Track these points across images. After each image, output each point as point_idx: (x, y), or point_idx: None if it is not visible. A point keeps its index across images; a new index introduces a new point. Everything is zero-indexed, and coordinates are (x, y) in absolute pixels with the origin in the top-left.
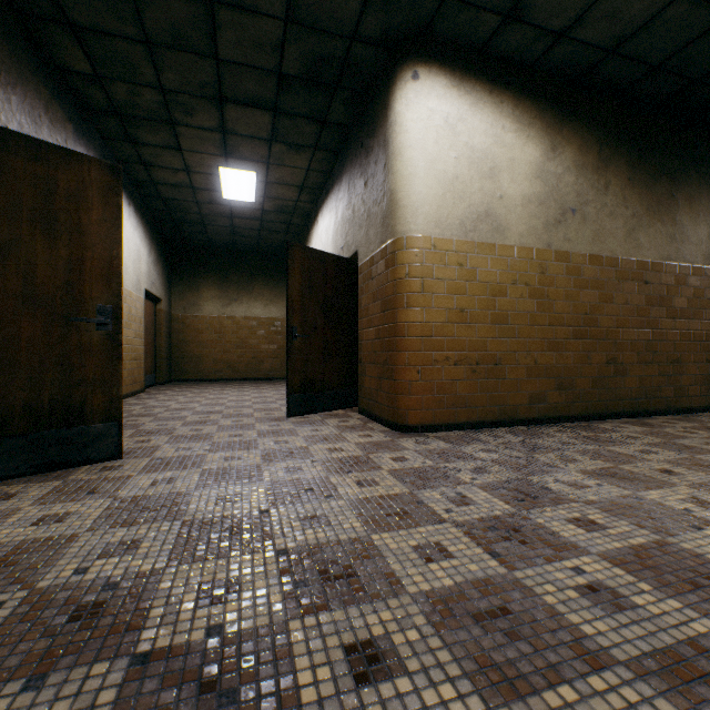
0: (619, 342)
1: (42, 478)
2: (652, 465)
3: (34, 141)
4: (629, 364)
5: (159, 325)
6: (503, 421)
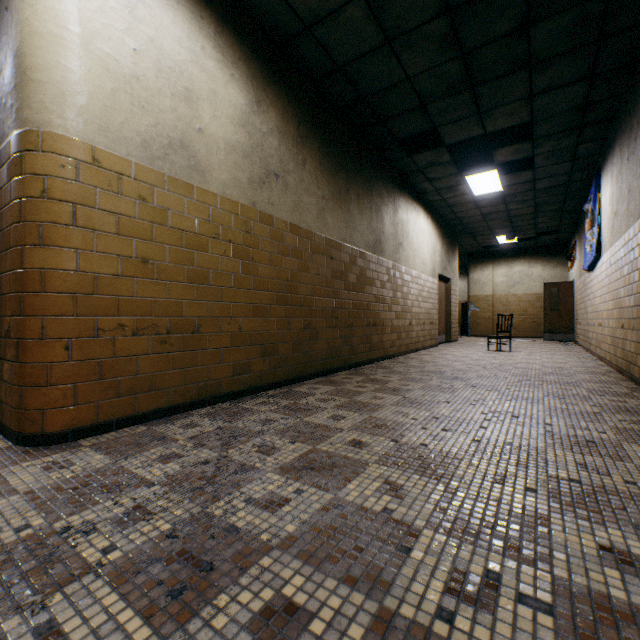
0: (314, 309)
1: None
2: (345, 436)
3: None
4: (321, 329)
5: None
6: (203, 400)
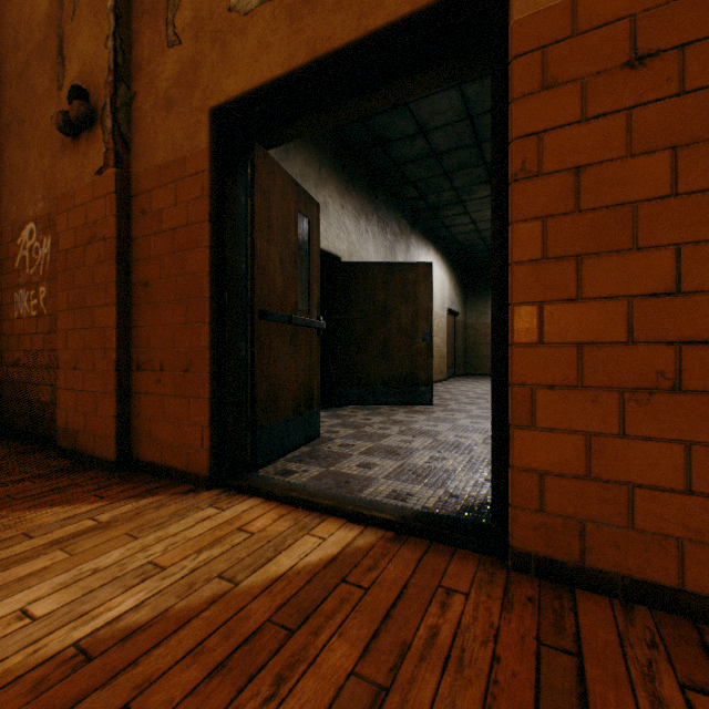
0: None
1: (403, 408)
2: None
3: (400, 263)
4: None
5: (456, 332)
6: None
